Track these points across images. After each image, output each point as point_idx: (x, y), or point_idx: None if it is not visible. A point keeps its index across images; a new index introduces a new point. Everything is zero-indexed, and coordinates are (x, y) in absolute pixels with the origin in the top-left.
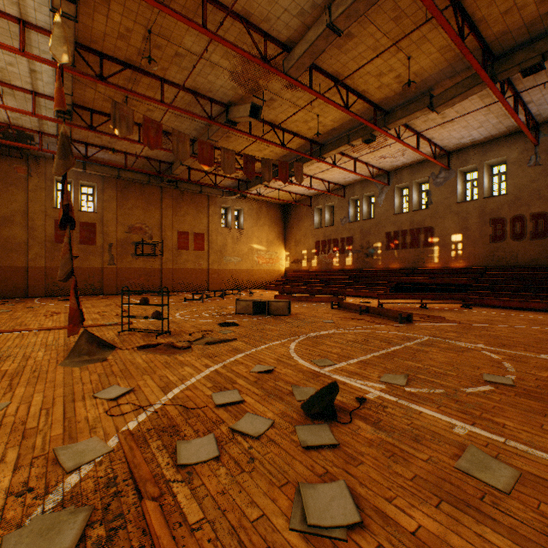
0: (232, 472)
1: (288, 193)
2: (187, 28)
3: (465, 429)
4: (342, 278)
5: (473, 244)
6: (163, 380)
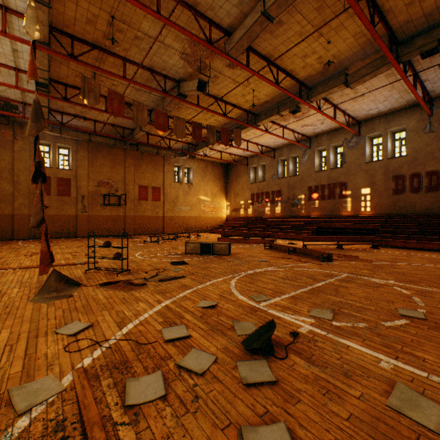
0: (177, 412)
1: (229, 155)
2: (145, 15)
3: (390, 363)
4: (273, 224)
5: (379, 196)
6: (120, 315)
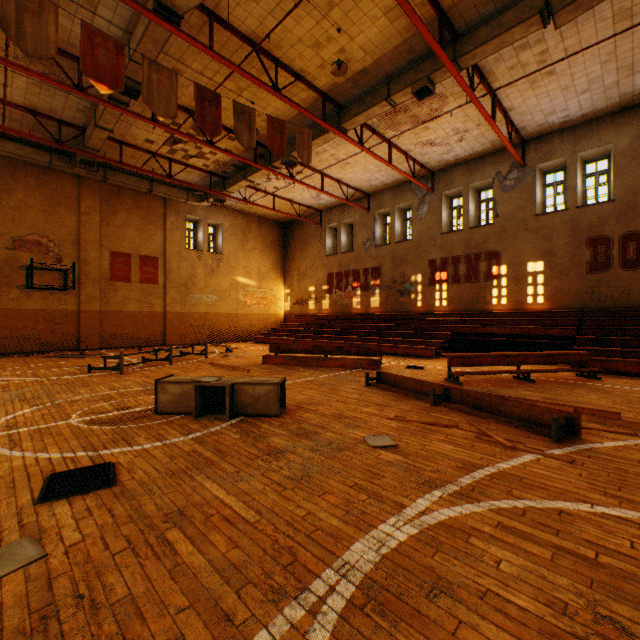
0: None
1: (289, 204)
2: None
3: None
4: (368, 326)
5: (562, 276)
6: None
